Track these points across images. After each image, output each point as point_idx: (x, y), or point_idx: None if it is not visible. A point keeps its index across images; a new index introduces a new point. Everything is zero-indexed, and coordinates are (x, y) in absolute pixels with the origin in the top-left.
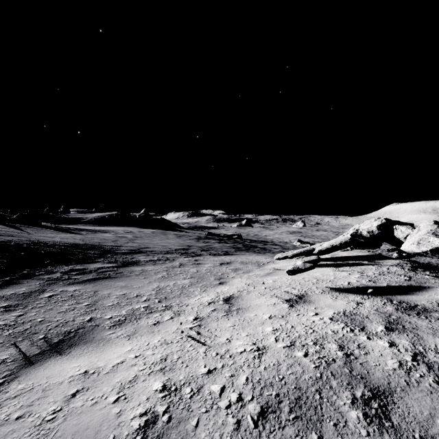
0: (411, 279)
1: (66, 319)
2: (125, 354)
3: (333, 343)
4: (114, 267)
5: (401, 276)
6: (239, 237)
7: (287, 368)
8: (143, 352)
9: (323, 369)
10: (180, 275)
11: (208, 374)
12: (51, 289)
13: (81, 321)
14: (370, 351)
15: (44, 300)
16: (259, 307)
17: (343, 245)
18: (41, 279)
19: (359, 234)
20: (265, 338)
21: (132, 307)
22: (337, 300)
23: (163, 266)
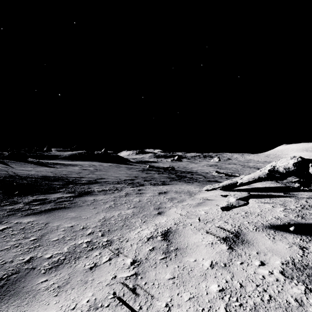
0: None
1: (5, 260)
2: None
3: None
4: (71, 197)
5: None
6: (173, 169)
7: None
8: None
9: None
10: (125, 205)
11: None
12: (7, 221)
13: (19, 262)
14: None
15: None
16: (197, 248)
17: (260, 178)
18: (3, 210)
19: (276, 170)
20: (212, 307)
21: (75, 242)
22: (277, 242)
23: (112, 196)
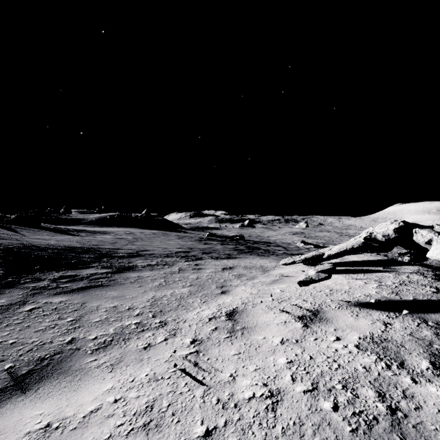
0: (439, 291)
1: (43, 341)
2: (103, 395)
3: (368, 388)
4: (108, 273)
5: (427, 287)
6: (242, 238)
7: (312, 431)
8: (125, 394)
9: (363, 435)
10: (179, 282)
11: (206, 437)
12: (34, 301)
13: (60, 343)
14: (422, 404)
15: (23, 315)
16: (268, 326)
17: (354, 249)
18: (25, 288)
19: (373, 238)
20: (278, 375)
21: (121, 324)
22: (359, 319)
23: (161, 272)
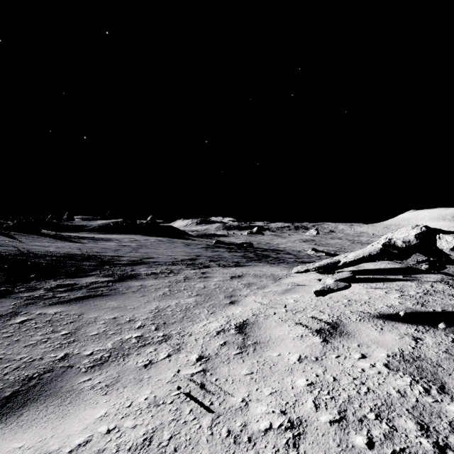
0: None
1: (32, 357)
2: (95, 424)
3: (406, 419)
4: (109, 281)
5: None
6: (250, 246)
7: None
8: (120, 422)
9: None
10: (185, 292)
11: None
12: (27, 312)
13: (52, 359)
14: None
15: (13, 328)
16: (282, 341)
17: (372, 256)
18: (19, 298)
19: (393, 245)
20: (298, 401)
21: (120, 337)
22: (385, 333)
23: (166, 280)
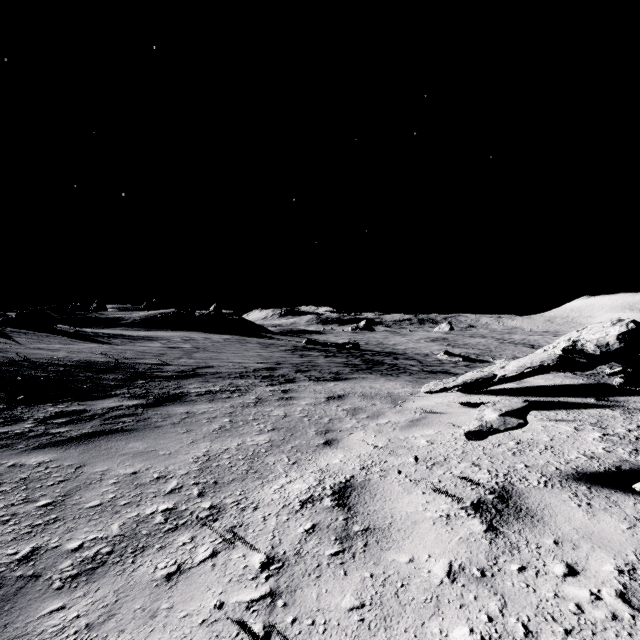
0: None
1: None
2: None
3: None
4: (138, 406)
5: None
6: (356, 347)
7: None
8: None
9: None
10: (254, 424)
11: None
12: None
13: (6, 560)
14: None
15: None
16: (415, 527)
17: (545, 367)
18: None
19: (579, 350)
20: None
21: (137, 512)
22: (598, 515)
23: (227, 404)
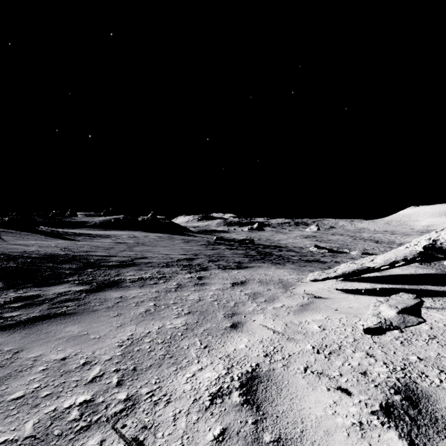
0: None
1: None
2: None
3: None
4: (83, 291)
5: None
6: (251, 242)
7: None
8: None
9: None
10: (173, 307)
11: None
12: None
13: None
14: None
15: None
16: (329, 440)
17: (407, 261)
18: None
19: (438, 247)
20: None
21: (55, 405)
22: None
23: (153, 289)
